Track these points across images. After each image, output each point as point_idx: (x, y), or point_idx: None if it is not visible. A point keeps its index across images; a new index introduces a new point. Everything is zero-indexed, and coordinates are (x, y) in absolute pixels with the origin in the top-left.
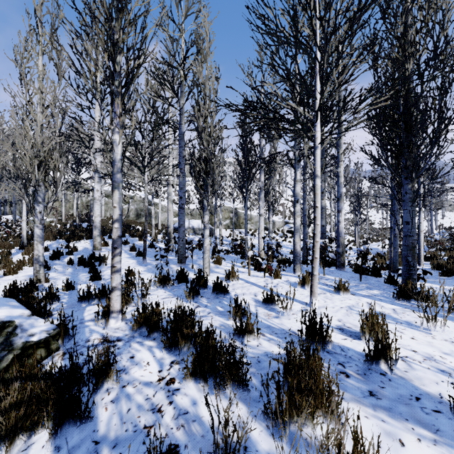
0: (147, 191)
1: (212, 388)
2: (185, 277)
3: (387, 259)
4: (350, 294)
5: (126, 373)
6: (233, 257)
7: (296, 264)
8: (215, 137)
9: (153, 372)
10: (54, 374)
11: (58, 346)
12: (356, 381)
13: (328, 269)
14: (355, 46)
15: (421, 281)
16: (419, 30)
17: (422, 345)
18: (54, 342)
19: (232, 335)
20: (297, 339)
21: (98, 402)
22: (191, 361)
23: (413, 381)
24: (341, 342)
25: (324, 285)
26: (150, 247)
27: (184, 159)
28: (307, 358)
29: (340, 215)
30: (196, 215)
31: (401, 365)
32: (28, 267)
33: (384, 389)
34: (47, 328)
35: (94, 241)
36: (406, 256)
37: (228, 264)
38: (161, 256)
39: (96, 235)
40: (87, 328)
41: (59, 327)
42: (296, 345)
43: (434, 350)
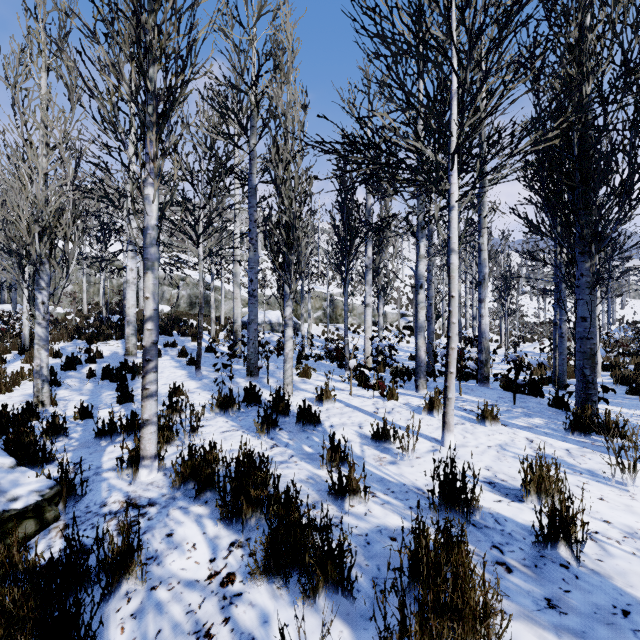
0: (206, 270)
1: (294, 592)
2: (257, 398)
3: (548, 368)
4: (500, 425)
5: (159, 564)
6: (327, 365)
7: (420, 379)
8: (301, 193)
9: (201, 563)
10: (40, 571)
11: (57, 514)
12: (523, 580)
13: (466, 385)
14: (508, 57)
15: (600, 402)
16: (602, 34)
17: (617, 512)
18: (50, 508)
19: (326, 496)
20: (426, 502)
21: (110, 616)
22: (261, 542)
23: (613, 578)
24: (493, 506)
25: (461, 410)
26: (208, 352)
27: (256, 224)
28: (445, 542)
29: (482, 306)
30: (274, 304)
31: (590, 549)
32: (29, 381)
33: (569, 595)
34: (40, 487)
35: (127, 343)
36: (581, 368)
37: (319, 378)
38: (223, 365)
39: (129, 334)
40: (105, 483)
41: (61, 483)
42: (424, 512)
43: (637, 520)
